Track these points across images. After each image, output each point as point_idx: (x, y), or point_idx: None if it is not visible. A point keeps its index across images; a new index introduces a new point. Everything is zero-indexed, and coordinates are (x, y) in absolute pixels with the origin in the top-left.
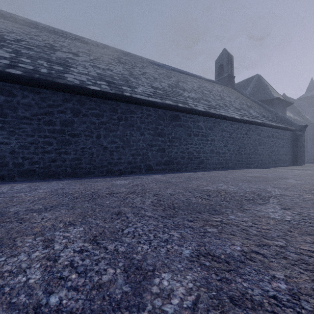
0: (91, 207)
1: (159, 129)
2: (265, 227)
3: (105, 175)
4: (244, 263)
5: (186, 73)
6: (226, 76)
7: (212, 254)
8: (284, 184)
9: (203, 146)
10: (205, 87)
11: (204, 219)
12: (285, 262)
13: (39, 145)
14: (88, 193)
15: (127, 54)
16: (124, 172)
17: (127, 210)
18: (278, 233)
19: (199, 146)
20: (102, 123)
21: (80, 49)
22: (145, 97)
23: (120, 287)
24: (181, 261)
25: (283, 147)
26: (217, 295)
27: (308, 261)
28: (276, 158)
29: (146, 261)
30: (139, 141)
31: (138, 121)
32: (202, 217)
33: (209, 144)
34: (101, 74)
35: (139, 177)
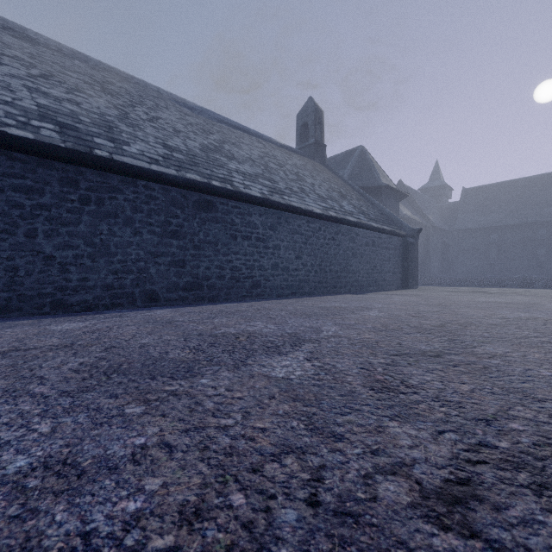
0: None
1: (173, 224)
2: (240, 394)
3: (48, 314)
4: (113, 471)
5: (245, 130)
6: (312, 143)
7: (70, 461)
8: (356, 319)
9: (259, 258)
10: (274, 157)
11: (147, 389)
12: (194, 457)
13: None
14: None
15: (129, 78)
16: (96, 307)
17: None
18: (247, 404)
19: (252, 257)
20: (42, 207)
21: (10, 50)
22: (144, 163)
23: None
24: None
25: (389, 261)
26: None
27: (238, 448)
28: (379, 277)
29: None
30: (129, 245)
31: (128, 208)
32: (148, 385)
33: (271, 254)
34: (47, 108)
35: (120, 315)
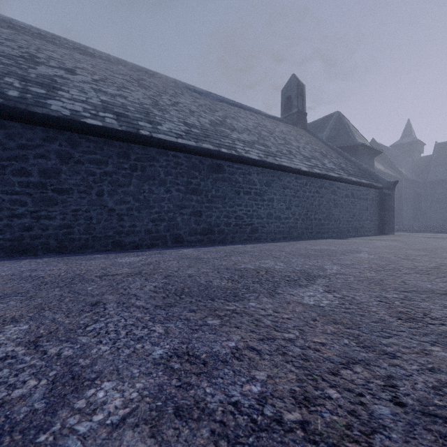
0: (61, 296)
1: (193, 183)
2: (287, 316)
3: (110, 250)
4: (225, 363)
5: (240, 106)
6: (295, 113)
7: (191, 353)
8: (351, 260)
9: (257, 209)
10: (265, 126)
11: (213, 307)
12: (280, 359)
13: (4, 205)
14: (68, 275)
15: (154, 74)
16: (141, 246)
17: (112, 299)
18: (297, 323)
19: (251, 208)
20: (106, 174)
21: (80, 63)
22: (173, 138)
23: (32, 403)
24: (143, 364)
25: (367, 210)
26: (162, 405)
27: (310, 356)
28: (357, 225)
29: (93, 367)
30: (162, 200)
31: (162, 173)
32: (212, 305)
33: (266, 206)
34: (107, 103)
35: (159, 253)
